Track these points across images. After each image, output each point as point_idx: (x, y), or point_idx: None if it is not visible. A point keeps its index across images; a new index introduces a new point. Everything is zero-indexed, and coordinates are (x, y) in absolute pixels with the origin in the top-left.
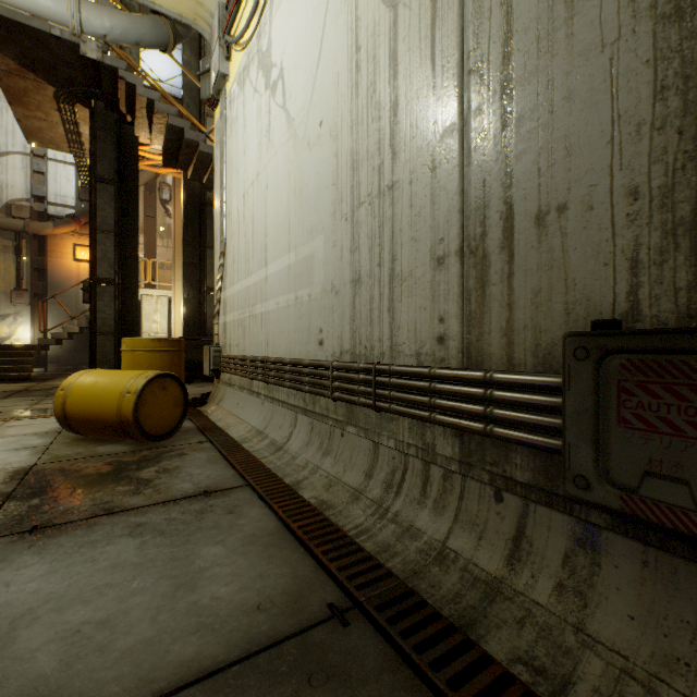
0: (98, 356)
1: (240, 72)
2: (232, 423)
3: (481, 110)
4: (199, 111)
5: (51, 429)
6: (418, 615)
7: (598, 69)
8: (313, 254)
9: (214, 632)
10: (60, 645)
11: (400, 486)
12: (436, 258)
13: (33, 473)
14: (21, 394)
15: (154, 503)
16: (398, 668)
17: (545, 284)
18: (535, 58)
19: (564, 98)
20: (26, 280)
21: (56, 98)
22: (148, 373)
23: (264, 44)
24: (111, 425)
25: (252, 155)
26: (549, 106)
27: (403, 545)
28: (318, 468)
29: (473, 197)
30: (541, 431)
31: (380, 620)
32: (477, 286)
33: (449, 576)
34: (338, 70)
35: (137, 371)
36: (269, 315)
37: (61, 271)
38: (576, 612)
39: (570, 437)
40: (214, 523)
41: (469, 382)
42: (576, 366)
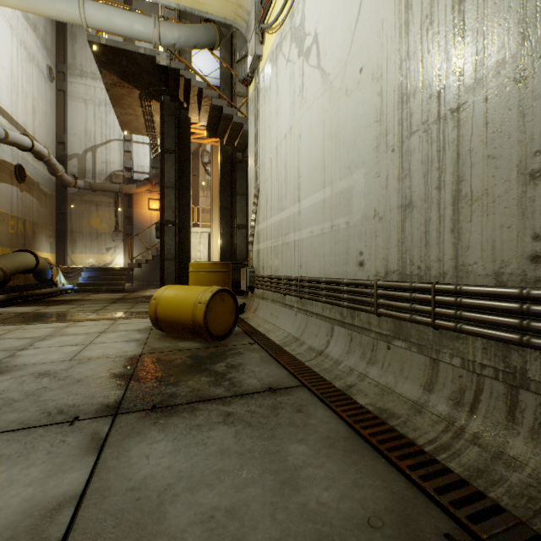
0: (165, 275)
1: (272, 50)
2: (269, 329)
3: None
4: (231, 93)
5: (145, 327)
6: None
7: None
8: (351, 186)
9: None
10: (201, 529)
11: (473, 406)
12: (527, 172)
13: (142, 360)
14: (121, 301)
15: (233, 395)
16: None
17: None
18: None
19: None
20: (121, 224)
21: (140, 98)
22: (212, 288)
23: (296, 20)
24: (187, 327)
25: (284, 113)
26: None
27: (498, 473)
28: (364, 376)
29: None
30: None
31: None
32: None
33: None
34: (382, 16)
35: (204, 287)
36: (302, 242)
37: (141, 217)
38: None
39: None
40: (288, 420)
41: None
42: None
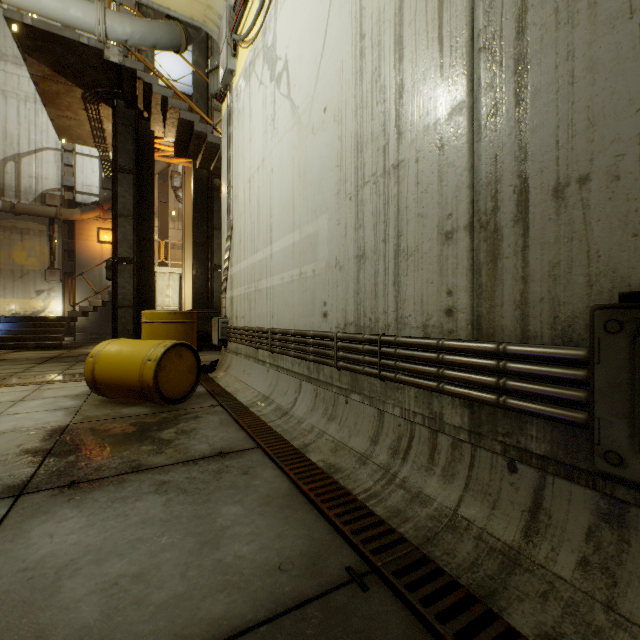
0: (119, 327)
1: (246, 67)
2: (240, 388)
3: (493, 86)
4: (207, 106)
5: (82, 392)
6: (436, 583)
7: (625, 36)
8: (317, 232)
9: (239, 590)
10: (100, 596)
11: (406, 452)
12: (443, 233)
13: (68, 431)
14: (54, 360)
15: (175, 462)
16: (422, 637)
17: (564, 257)
18: (552, 30)
19: (586, 68)
20: (58, 260)
21: (83, 99)
22: (166, 342)
23: (269, 39)
24: (134, 389)
25: (257, 142)
26: (569, 77)
27: (413, 510)
28: (324, 433)
29: (483, 172)
30: (560, 404)
31: (399, 586)
32: (488, 260)
33: (463, 544)
34: (342, 58)
35: (156, 341)
36: (274, 289)
37: (87, 252)
38: (604, 590)
39: (599, 411)
40: (231, 483)
41: (480, 354)
42: (607, 339)
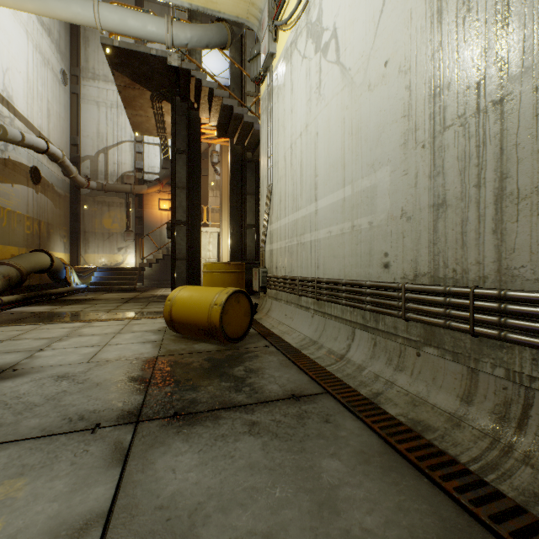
0: (176, 275)
1: (286, 47)
2: (284, 330)
3: None
4: (241, 93)
5: (159, 328)
6: None
7: None
8: (374, 185)
9: None
10: None
11: (522, 422)
12: None
13: (159, 363)
14: (133, 301)
15: (255, 402)
16: None
17: None
18: None
19: None
20: (132, 224)
21: (151, 99)
22: (227, 289)
23: (313, 15)
24: (203, 328)
25: (299, 111)
26: None
27: None
28: (392, 384)
29: None
30: None
31: None
32: None
33: None
34: (410, 6)
35: (219, 288)
36: (319, 242)
37: (151, 218)
38: None
39: None
40: (317, 431)
41: None
42: None
